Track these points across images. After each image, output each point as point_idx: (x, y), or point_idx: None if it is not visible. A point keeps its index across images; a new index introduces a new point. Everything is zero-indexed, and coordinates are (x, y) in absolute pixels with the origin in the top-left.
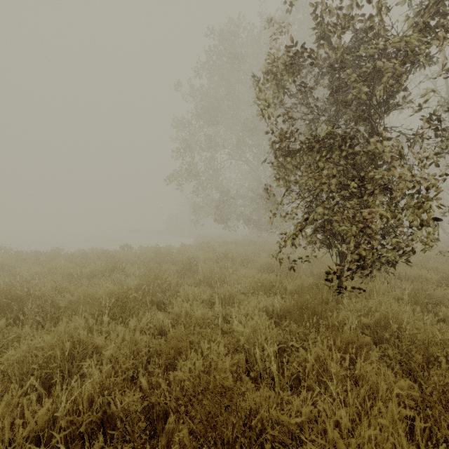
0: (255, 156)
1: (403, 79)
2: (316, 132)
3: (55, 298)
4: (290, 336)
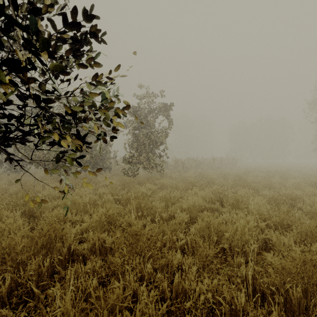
0: None
1: None
2: (155, 132)
3: (218, 175)
4: None
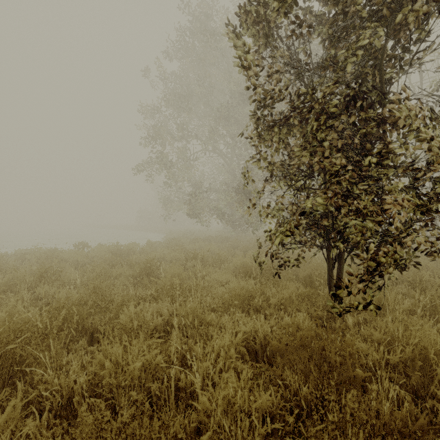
0: (229, 148)
1: (432, 17)
2: None
3: None
4: (285, 394)
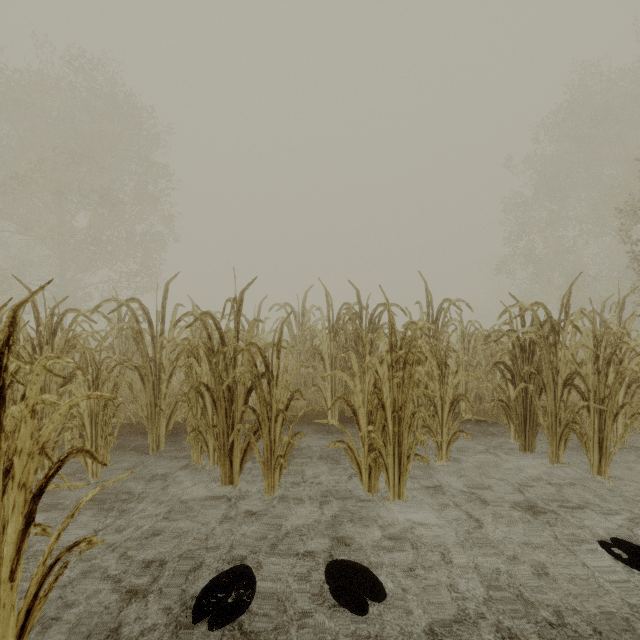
0: None
1: None
2: None
3: None
4: None
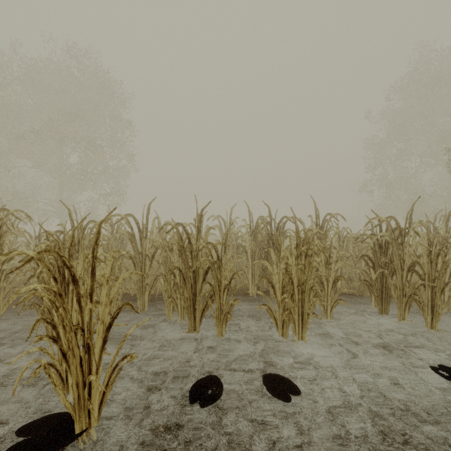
0: None
1: None
2: None
3: None
4: None
